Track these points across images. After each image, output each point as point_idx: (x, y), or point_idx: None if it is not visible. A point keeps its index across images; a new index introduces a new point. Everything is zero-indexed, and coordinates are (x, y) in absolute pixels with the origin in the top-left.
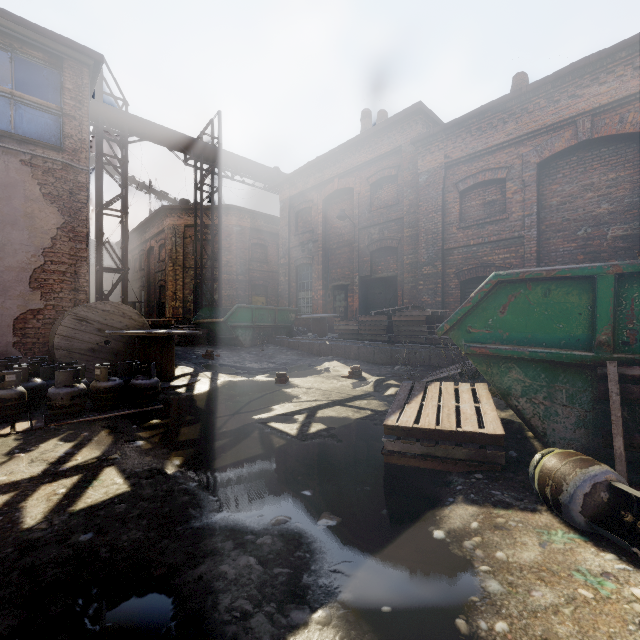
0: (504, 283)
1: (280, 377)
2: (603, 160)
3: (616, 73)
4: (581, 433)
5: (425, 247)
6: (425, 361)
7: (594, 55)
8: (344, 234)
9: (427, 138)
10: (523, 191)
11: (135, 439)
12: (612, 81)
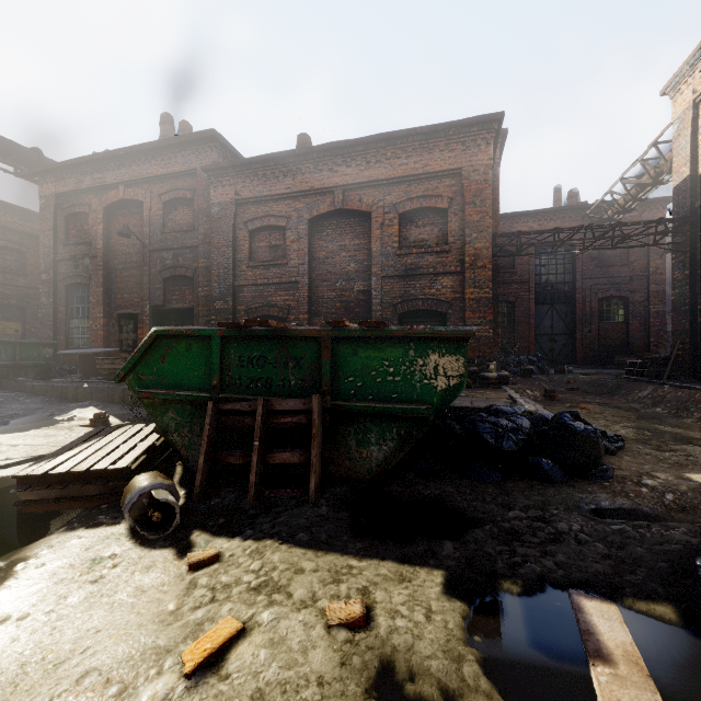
0: (163, 337)
1: None
2: (352, 228)
3: (357, 161)
4: None
5: (217, 281)
6: None
7: (343, 142)
8: (133, 254)
9: (219, 170)
10: (299, 241)
11: None
12: (355, 167)
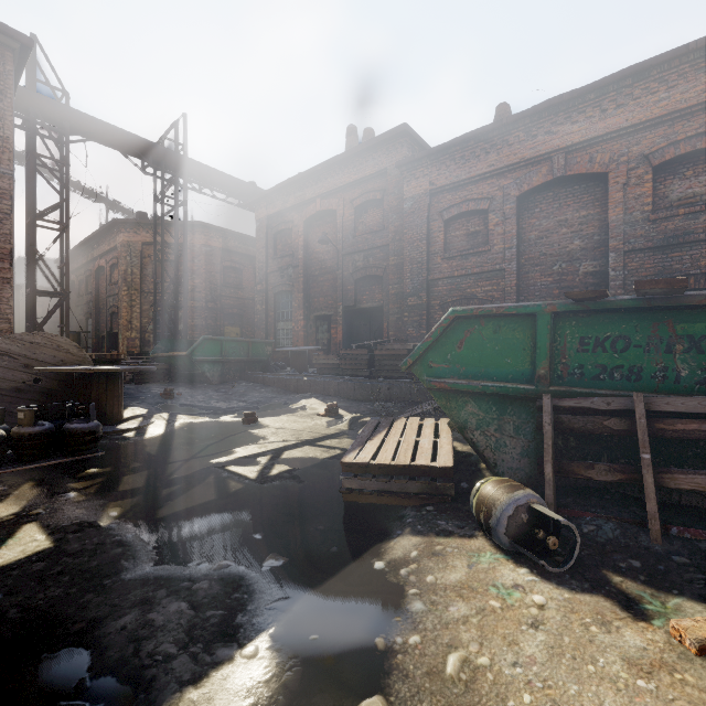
0: (461, 319)
1: (248, 417)
2: (576, 197)
3: (586, 114)
4: (525, 462)
5: (410, 277)
6: (406, 397)
7: (567, 94)
8: (327, 260)
9: (412, 162)
10: (504, 223)
11: (66, 491)
12: (583, 121)
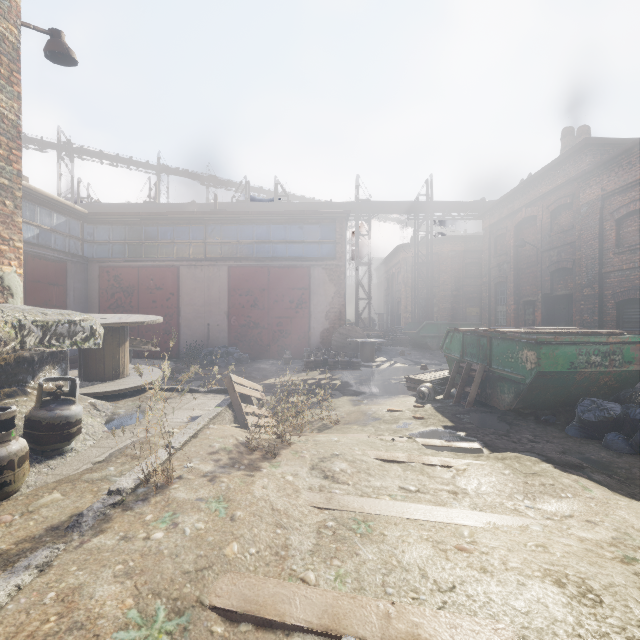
0: (450, 332)
1: (422, 367)
2: None
3: None
4: None
5: (585, 271)
6: None
7: None
8: (531, 256)
9: (585, 175)
10: None
11: (347, 376)
12: None
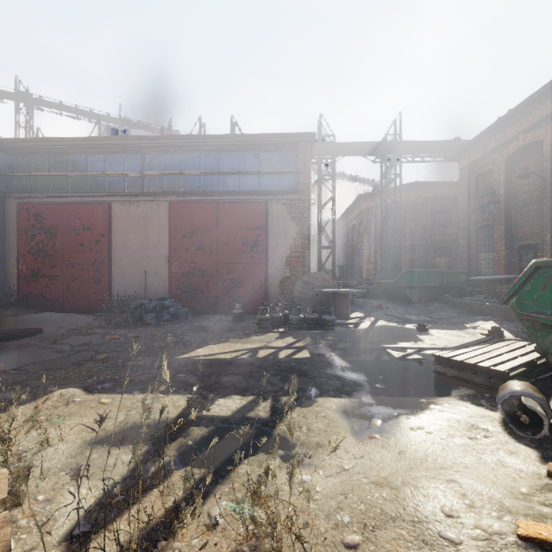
0: (542, 268)
1: (420, 327)
2: None
3: None
4: None
5: None
6: None
7: None
8: (532, 190)
9: None
10: None
11: (319, 343)
12: None
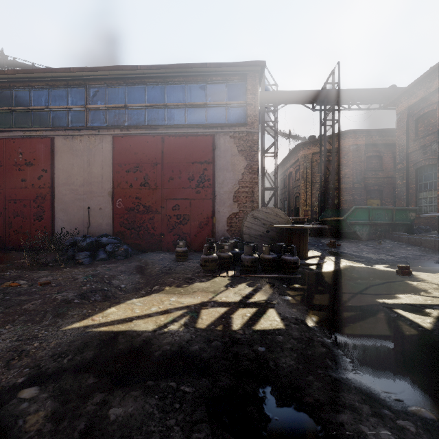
0: None
1: (402, 269)
2: None
3: None
4: None
5: None
6: None
7: None
8: None
9: None
10: None
11: (285, 294)
12: None
